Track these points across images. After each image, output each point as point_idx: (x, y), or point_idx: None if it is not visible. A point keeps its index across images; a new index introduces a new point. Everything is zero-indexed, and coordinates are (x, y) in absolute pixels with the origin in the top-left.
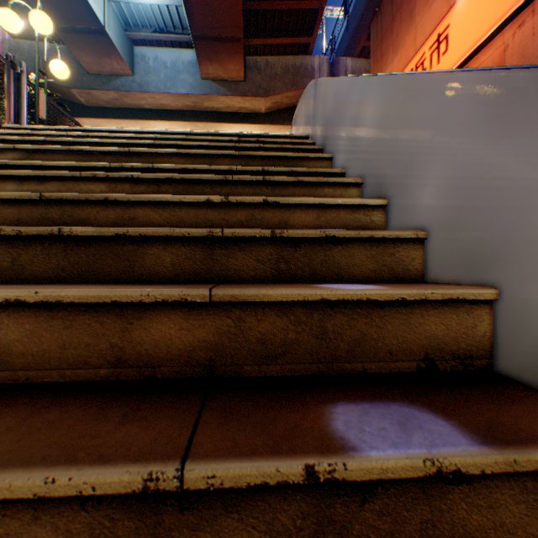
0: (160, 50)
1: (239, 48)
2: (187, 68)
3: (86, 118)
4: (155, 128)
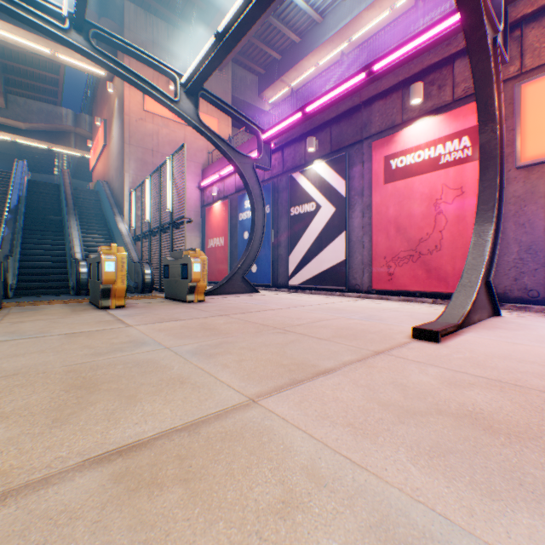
0: None
1: (2, 95)
2: None
3: None
4: None
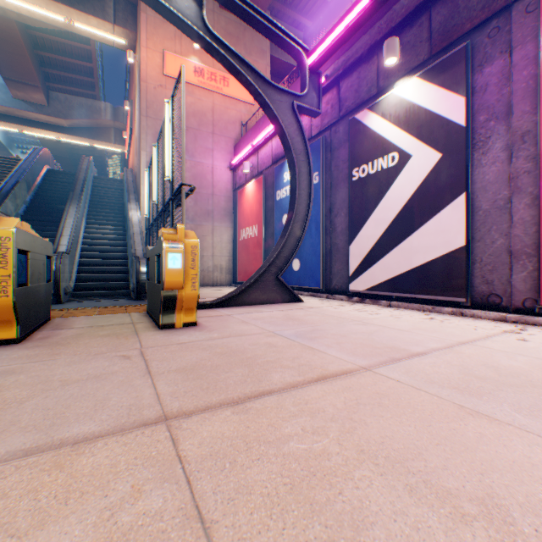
0: None
1: (41, 91)
2: (0, 88)
3: None
4: None
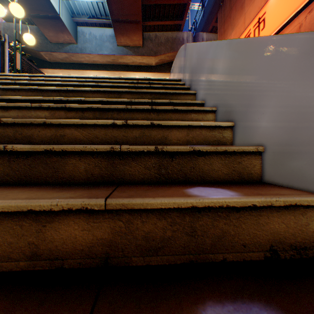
0: (92, 28)
1: (139, 27)
2: (108, 39)
3: (49, 69)
4: (89, 74)
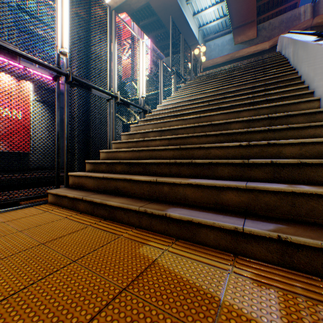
0: (215, 40)
1: (253, 24)
2: (227, 43)
3: None
4: None
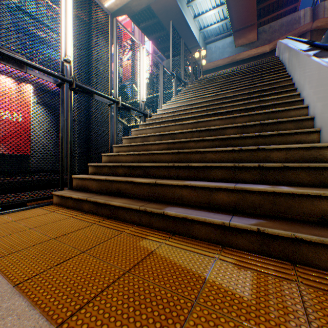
0: (216, 42)
1: (254, 27)
2: (228, 46)
3: None
4: None
